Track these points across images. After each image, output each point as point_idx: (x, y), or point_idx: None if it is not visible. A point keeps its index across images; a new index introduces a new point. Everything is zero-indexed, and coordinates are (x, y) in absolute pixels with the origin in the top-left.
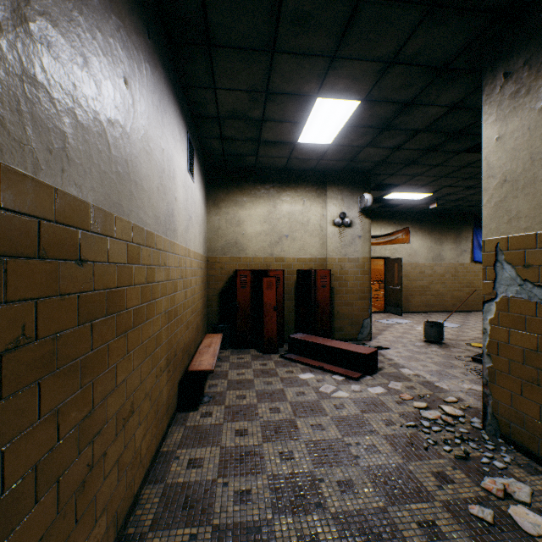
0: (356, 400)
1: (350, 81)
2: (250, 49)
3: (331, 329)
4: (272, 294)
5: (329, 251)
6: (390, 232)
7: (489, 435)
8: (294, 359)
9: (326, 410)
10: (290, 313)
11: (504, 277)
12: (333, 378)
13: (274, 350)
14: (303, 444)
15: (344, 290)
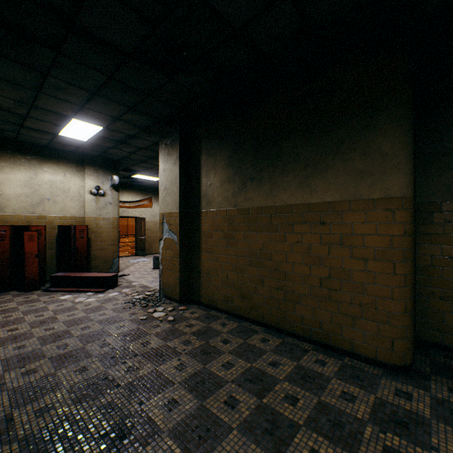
0: (99, 300)
1: (95, 118)
2: (20, 85)
3: (89, 268)
4: (34, 244)
5: (88, 212)
6: (139, 199)
7: (161, 298)
8: (56, 290)
9: (79, 308)
10: (53, 259)
11: (165, 229)
12: (86, 294)
13: (37, 287)
14: (61, 322)
15: (99, 239)
